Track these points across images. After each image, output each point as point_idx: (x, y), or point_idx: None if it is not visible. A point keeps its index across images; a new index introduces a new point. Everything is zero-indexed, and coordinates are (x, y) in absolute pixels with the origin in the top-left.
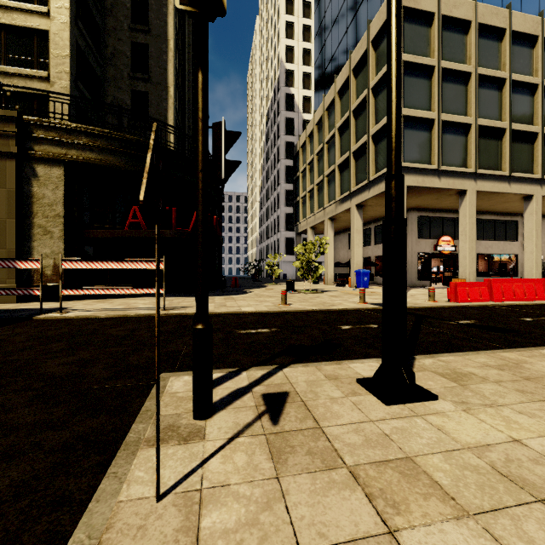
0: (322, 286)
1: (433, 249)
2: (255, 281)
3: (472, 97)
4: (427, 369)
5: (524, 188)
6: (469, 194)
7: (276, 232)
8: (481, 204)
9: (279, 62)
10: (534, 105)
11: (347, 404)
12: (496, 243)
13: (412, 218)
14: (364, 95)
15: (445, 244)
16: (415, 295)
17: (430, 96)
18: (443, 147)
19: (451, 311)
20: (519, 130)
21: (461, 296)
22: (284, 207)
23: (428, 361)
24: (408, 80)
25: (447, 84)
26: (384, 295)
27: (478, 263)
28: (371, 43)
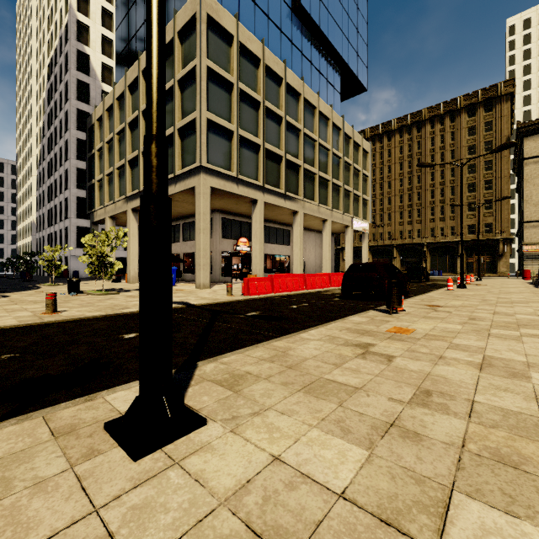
0: (123, 285)
1: (233, 249)
2: (24, 281)
3: (261, 123)
4: (206, 378)
5: (294, 205)
6: (259, 204)
7: (63, 219)
8: (268, 214)
9: (68, 6)
10: (299, 144)
11: (66, 485)
12: (278, 246)
13: (217, 219)
14: (171, 85)
15: (243, 245)
16: (217, 291)
17: (230, 109)
18: (240, 159)
19: (244, 304)
20: (290, 160)
21: (252, 290)
22: (76, 188)
23: (210, 367)
24: (212, 86)
25: (244, 105)
26: (141, 299)
27: (266, 262)
28: (178, 35)
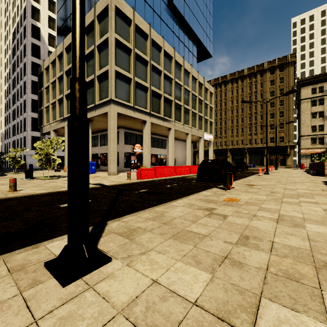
0: (61, 173)
1: (132, 151)
2: None
3: (149, 74)
4: (112, 231)
5: (169, 125)
6: (148, 123)
7: (22, 131)
8: (153, 129)
9: None
10: (172, 88)
11: (16, 305)
12: (159, 149)
13: (121, 132)
14: (92, 49)
15: (138, 148)
16: (121, 177)
17: (130, 65)
18: (136, 95)
19: (137, 184)
20: (166, 97)
21: (143, 176)
22: (31, 112)
23: (115, 224)
24: (118, 50)
25: (138, 62)
26: (68, 182)
27: (152, 159)
28: (97, 17)
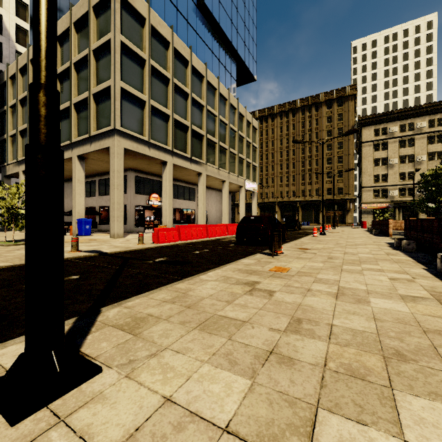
0: None
1: (146, 203)
2: None
3: (170, 97)
4: (108, 323)
5: (198, 168)
6: (169, 165)
7: None
8: (176, 174)
9: None
10: (202, 118)
11: None
12: (185, 201)
13: (131, 176)
14: (86, 54)
15: (155, 200)
16: (130, 240)
17: (143, 82)
18: (152, 126)
19: (153, 251)
20: (195, 130)
21: (162, 239)
22: None
23: (114, 312)
24: (125, 60)
25: (155, 79)
26: (26, 252)
27: (175, 214)
28: (93, 9)
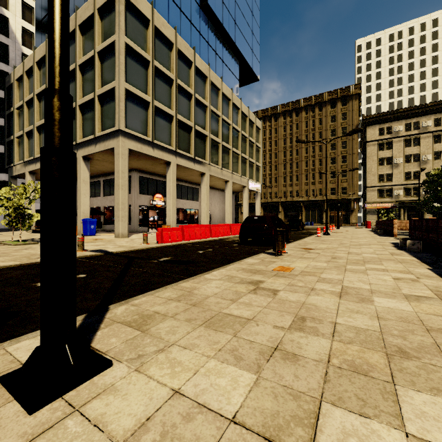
0: None
1: (150, 203)
2: None
3: (174, 97)
4: (116, 320)
5: (202, 168)
6: (172, 165)
7: None
8: (180, 174)
9: None
10: (206, 118)
11: None
12: (188, 201)
13: (135, 177)
14: (91, 56)
15: (158, 200)
16: (134, 240)
17: (147, 83)
18: (156, 126)
19: (157, 251)
20: (199, 131)
21: (166, 238)
22: None
23: (121, 309)
24: (130, 61)
25: (159, 80)
26: (41, 250)
27: (179, 214)
28: (98, 11)
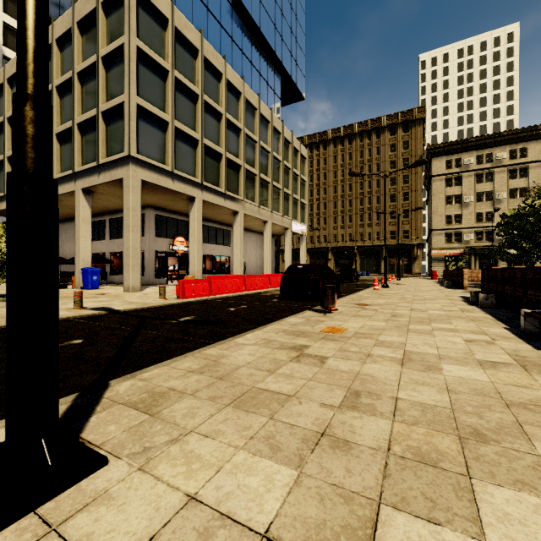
0: None
1: (169, 248)
2: None
3: (199, 117)
4: (118, 401)
5: (234, 205)
6: (198, 201)
7: None
8: (207, 213)
9: None
10: (239, 144)
11: None
12: (218, 246)
13: (150, 215)
14: (93, 61)
15: (180, 245)
16: (148, 294)
17: (165, 98)
18: (176, 152)
19: (177, 308)
20: (231, 159)
21: (188, 293)
22: None
23: (126, 385)
24: (143, 70)
25: (180, 95)
26: (7, 312)
27: (206, 263)
28: (102, 5)
